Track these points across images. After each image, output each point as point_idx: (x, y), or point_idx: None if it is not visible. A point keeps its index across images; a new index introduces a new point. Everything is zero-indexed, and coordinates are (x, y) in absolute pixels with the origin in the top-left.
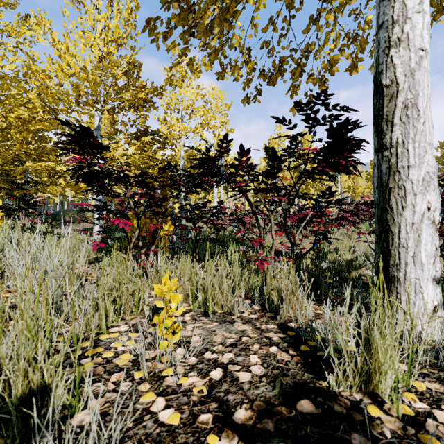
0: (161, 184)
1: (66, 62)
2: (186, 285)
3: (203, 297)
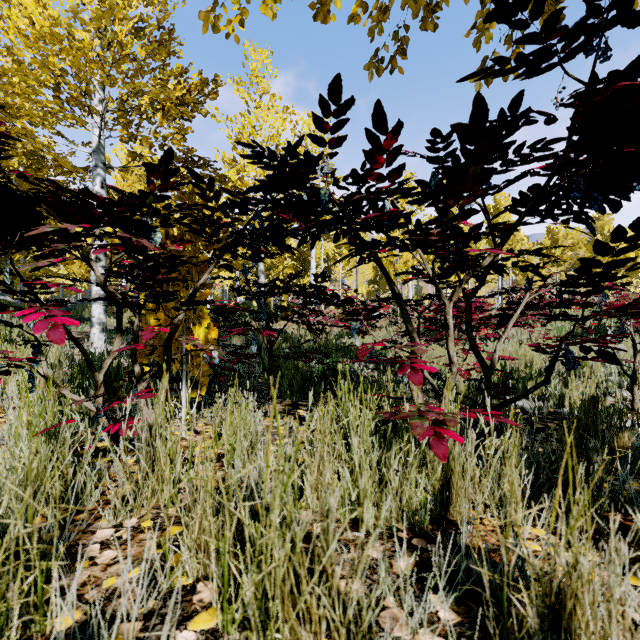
0: (184, 232)
1: (22, 8)
2: (211, 523)
3: (259, 592)
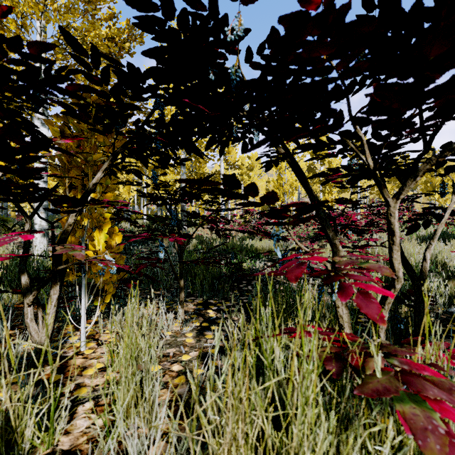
0: (77, 126)
1: None
2: None
3: None
